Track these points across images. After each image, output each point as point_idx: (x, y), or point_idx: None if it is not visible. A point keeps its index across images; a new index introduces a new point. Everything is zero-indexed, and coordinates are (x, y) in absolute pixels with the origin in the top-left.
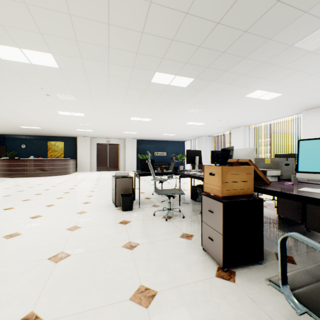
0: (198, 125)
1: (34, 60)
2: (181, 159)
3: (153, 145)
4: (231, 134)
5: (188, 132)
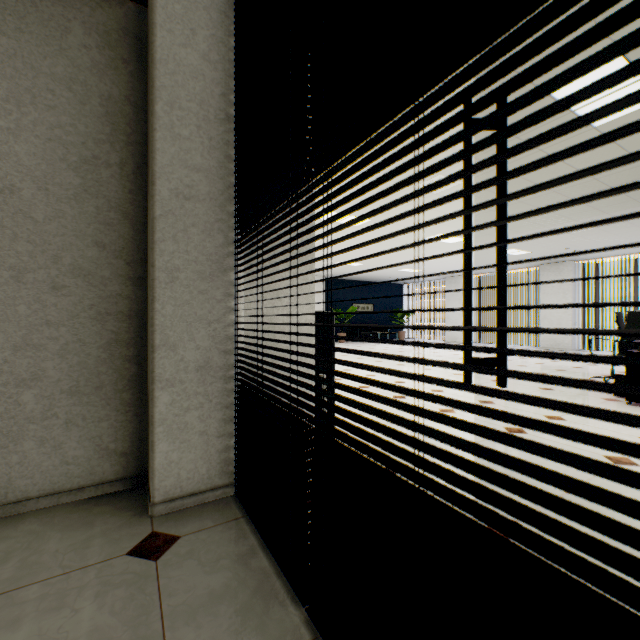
0: (510, 255)
1: (597, 105)
2: (399, 319)
3: (351, 290)
4: (540, 274)
5: (458, 267)
